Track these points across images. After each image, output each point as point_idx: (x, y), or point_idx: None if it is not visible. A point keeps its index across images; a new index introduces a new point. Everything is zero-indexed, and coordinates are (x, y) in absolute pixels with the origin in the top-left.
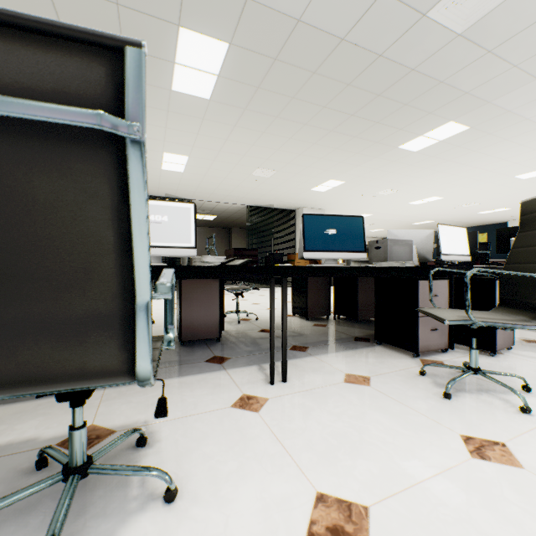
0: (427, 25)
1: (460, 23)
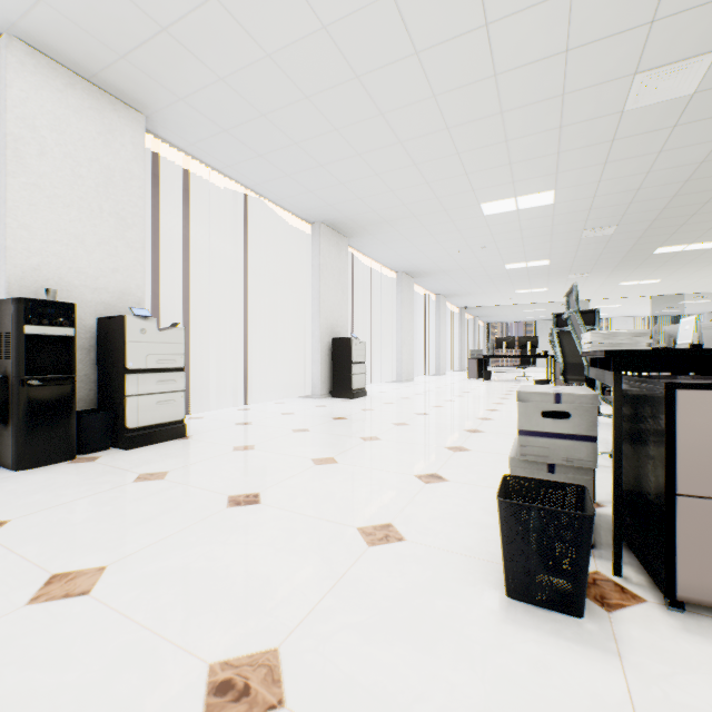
0: (708, 81)
1: (696, 66)
